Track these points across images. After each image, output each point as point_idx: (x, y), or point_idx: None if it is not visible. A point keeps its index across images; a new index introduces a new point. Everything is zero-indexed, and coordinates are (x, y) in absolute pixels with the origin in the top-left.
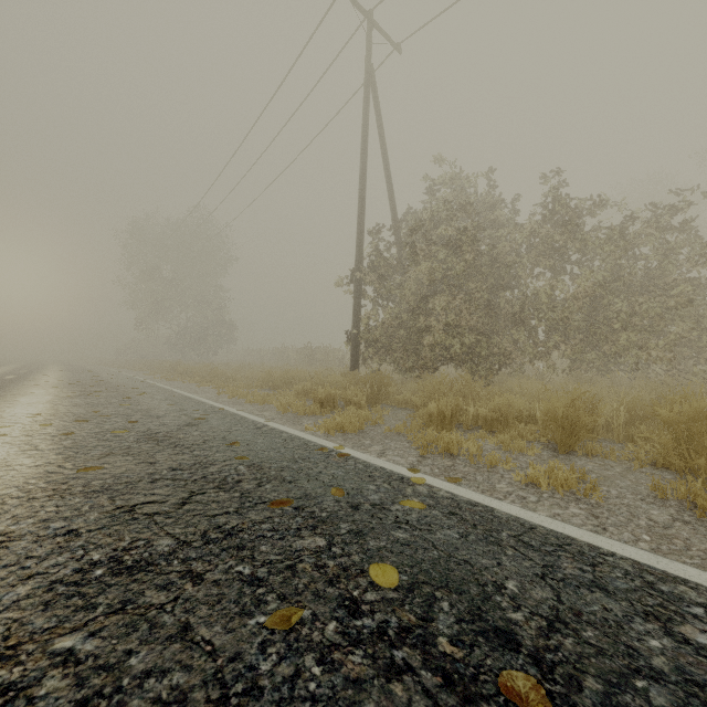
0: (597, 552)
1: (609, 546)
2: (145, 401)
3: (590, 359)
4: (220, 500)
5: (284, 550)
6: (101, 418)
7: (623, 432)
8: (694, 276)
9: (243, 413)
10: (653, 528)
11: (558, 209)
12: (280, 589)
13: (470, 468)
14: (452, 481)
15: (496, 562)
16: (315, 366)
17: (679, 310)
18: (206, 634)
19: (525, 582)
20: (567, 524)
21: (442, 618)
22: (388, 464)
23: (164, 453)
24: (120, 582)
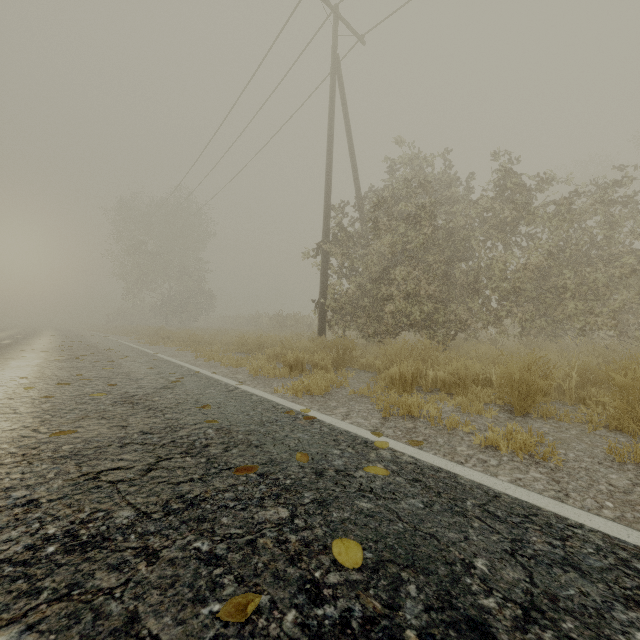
0: (564, 524)
1: (576, 516)
2: (126, 364)
3: (539, 325)
4: (186, 466)
5: (245, 523)
6: (82, 381)
7: (574, 394)
8: (636, 249)
9: (217, 376)
10: (614, 494)
11: (510, 186)
12: (238, 569)
13: (430, 431)
14: (414, 444)
15: (463, 536)
16: (286, 331)
17: (623, 280)
18: (153, 627)
19: (494, 560)
20: (531, 491)
21: (409, 605)
22: (352, 427)
23: (137, 416)
24: (71, 561)
